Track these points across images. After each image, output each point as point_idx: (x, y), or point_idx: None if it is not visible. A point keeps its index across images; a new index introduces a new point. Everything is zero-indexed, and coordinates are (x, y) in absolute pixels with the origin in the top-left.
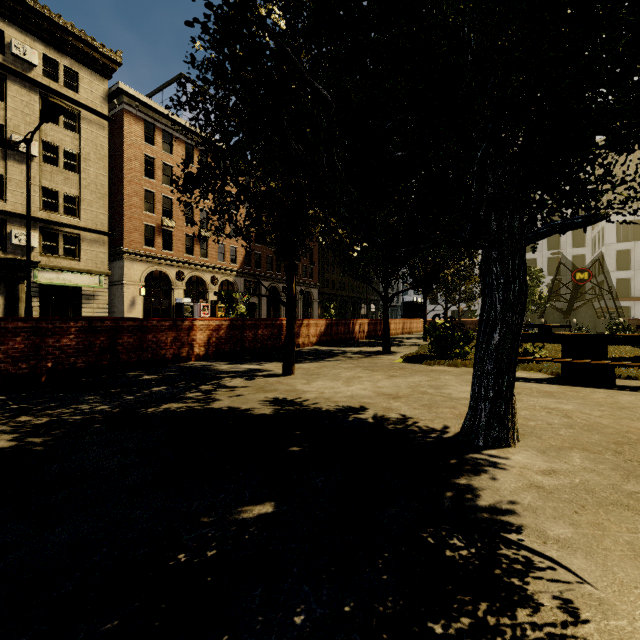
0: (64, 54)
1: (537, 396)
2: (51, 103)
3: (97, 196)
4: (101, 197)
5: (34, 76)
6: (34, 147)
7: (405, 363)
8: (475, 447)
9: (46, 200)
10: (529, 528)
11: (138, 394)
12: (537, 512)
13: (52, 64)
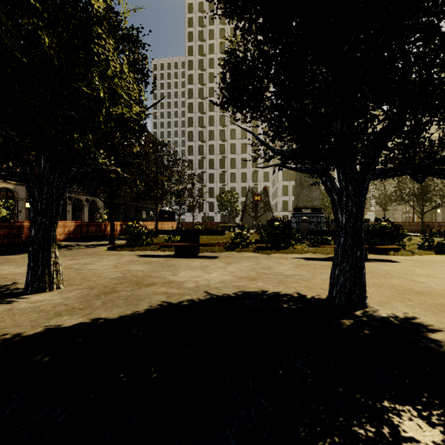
0: None
1: (139, 264)
2: None
3: None
4: None
5: None
6: None
7: (105, 251)
8: (21, 295)
9: None
10: None
11: None
12: None
13: None
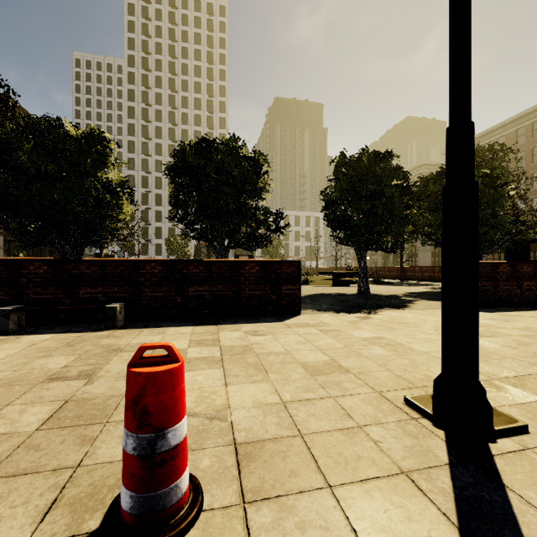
0: None
1: None
2: None
3: None
4: None
5: None
6: None
7: None
8: None
9: None
10: None
11: None
12: None
13: None
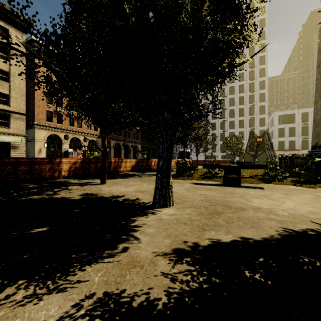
0: (0, 19)
1: (204, 190)
2: None
3: (19, 95)
4: (22, 95)
5: None
6: None
7: None
8: (153, 208)
9: None
10: (140, 230)
11: (21, 193)
12: (150, 226)
13: None
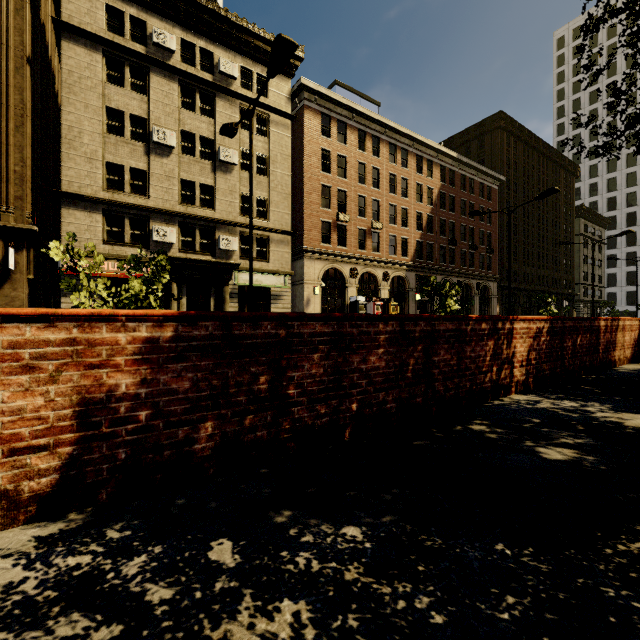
0: (257, 62)
1: None
2: (283, 41)
3: (282, 197)
4: (285, 197)
5: (235, 89)
6: (235, 156)
7: None
8: None
9: (243, 206)
10: None
11: None
12: None
13: (248, 75)
